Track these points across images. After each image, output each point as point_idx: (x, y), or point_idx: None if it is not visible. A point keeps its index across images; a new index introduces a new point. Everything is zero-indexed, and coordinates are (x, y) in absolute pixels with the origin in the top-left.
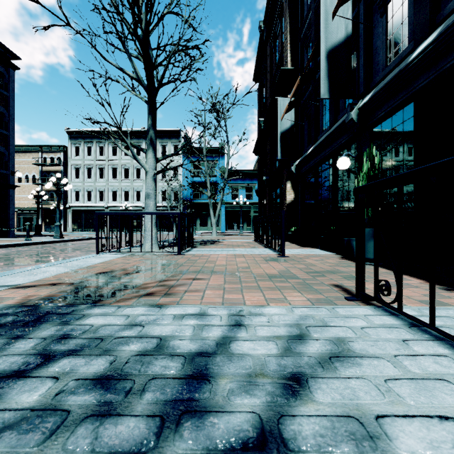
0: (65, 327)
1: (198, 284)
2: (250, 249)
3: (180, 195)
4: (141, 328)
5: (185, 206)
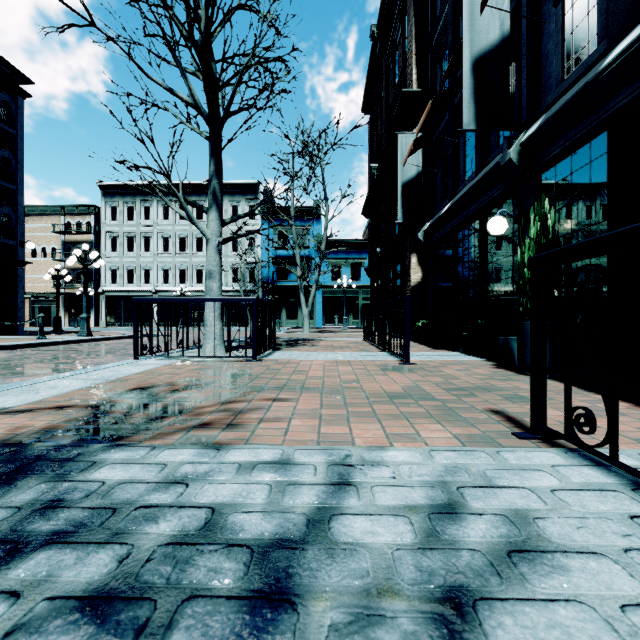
0: (59, 485)
1: (280, 407)
2: (358, 352)
3: (258, 275)
4: (183, 487)
5: (265, 290)
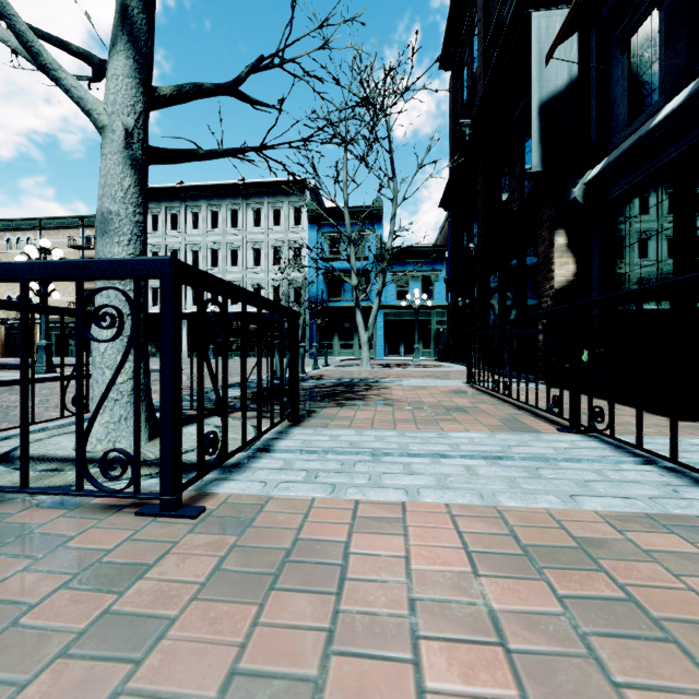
0: None
1: None
2: (513, 438)
3: (304, 293)
4: None
5: (313, 312)
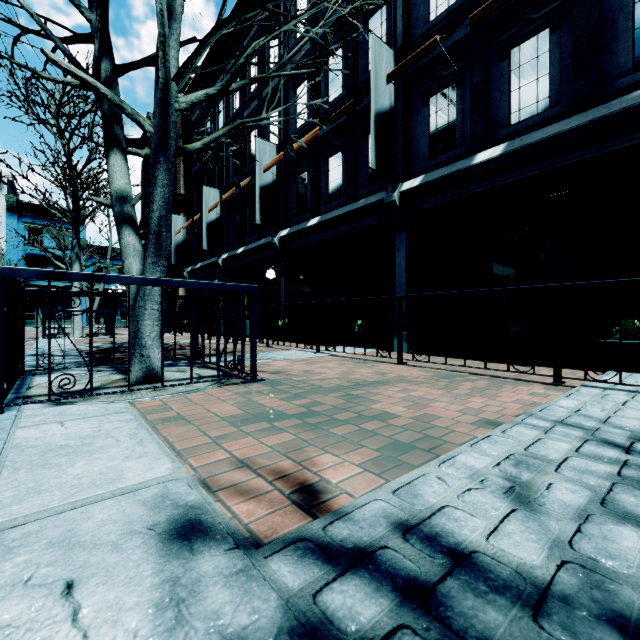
0: None
1: None
2: None
3: None
4: None
5: None
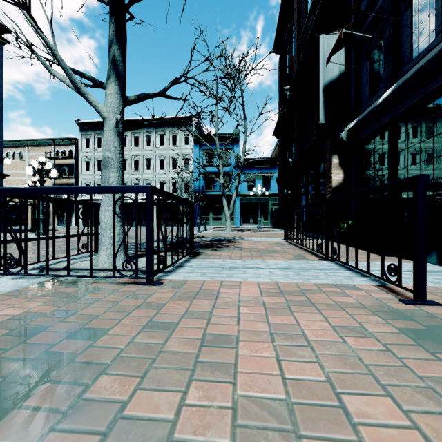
0: None
1: None
2: (295, 262)
3: (191, 186)
4: None
5: (197, 198)
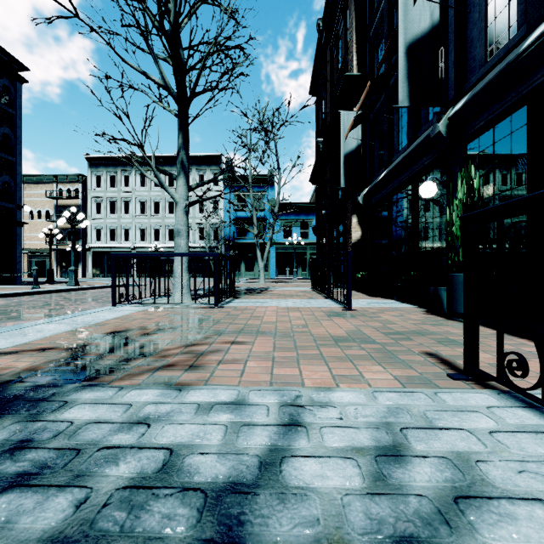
0: (30, 425)
1: (237, 350)
2: (306, 300)
3: (221, 233)
4: (145, 428)
5: (227, 246)
